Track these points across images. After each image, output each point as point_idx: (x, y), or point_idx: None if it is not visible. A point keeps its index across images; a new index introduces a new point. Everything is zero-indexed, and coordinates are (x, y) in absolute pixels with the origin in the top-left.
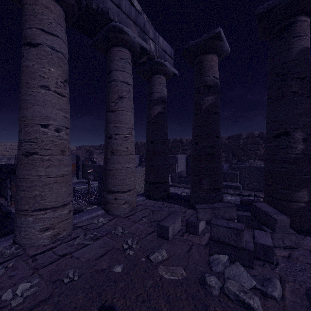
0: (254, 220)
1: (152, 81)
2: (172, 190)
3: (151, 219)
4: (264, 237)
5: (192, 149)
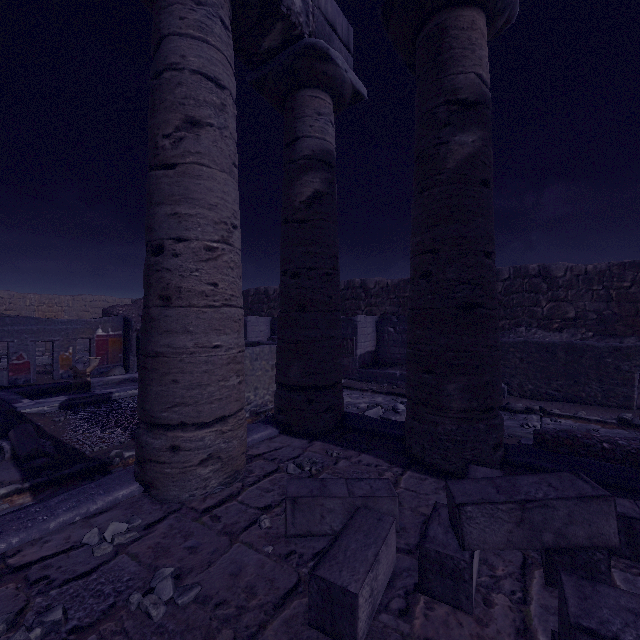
0: None
1: (296, 107)
2: (346, 399)
3: (288, 530)
4: None
5: (411, 292)
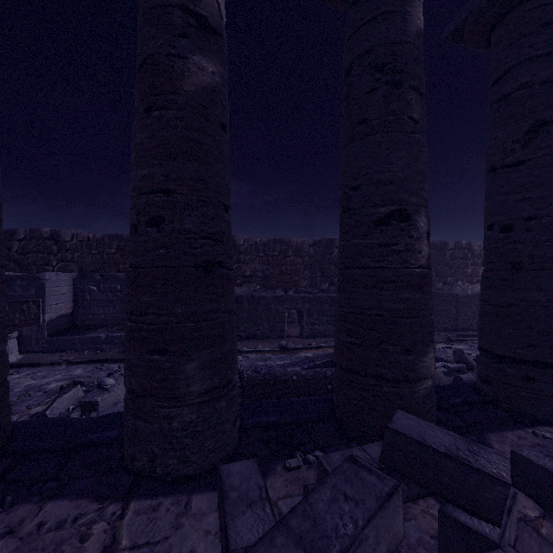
0: None
1: None
2: (26, 382)
3: None
4: None
5: (133, 243)
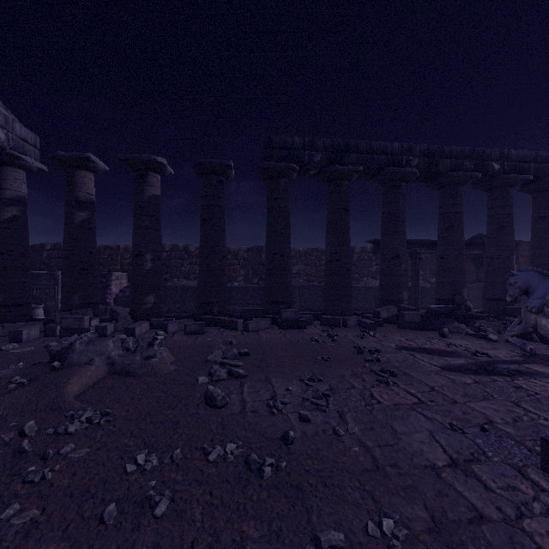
0: (113, 320)
1: (2, 173)
2: None
3: (1, 335)
4: (106, 324)
5: (62, 264)
